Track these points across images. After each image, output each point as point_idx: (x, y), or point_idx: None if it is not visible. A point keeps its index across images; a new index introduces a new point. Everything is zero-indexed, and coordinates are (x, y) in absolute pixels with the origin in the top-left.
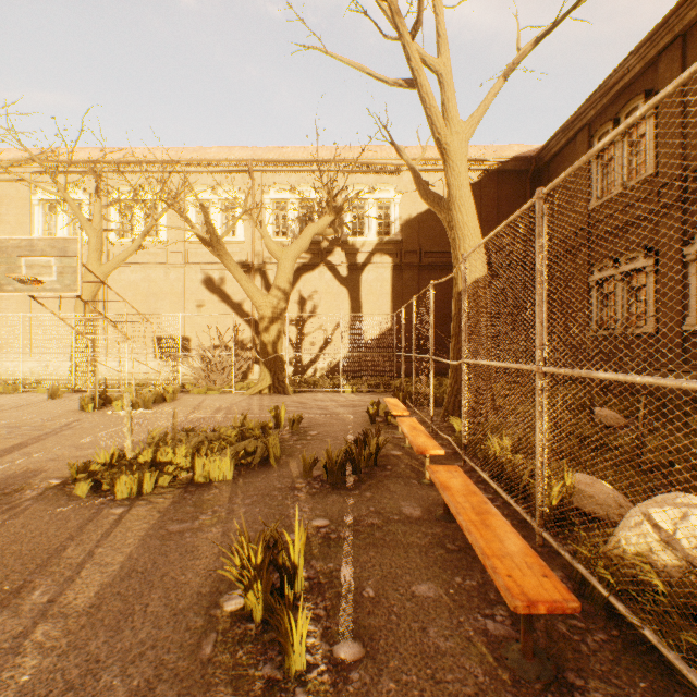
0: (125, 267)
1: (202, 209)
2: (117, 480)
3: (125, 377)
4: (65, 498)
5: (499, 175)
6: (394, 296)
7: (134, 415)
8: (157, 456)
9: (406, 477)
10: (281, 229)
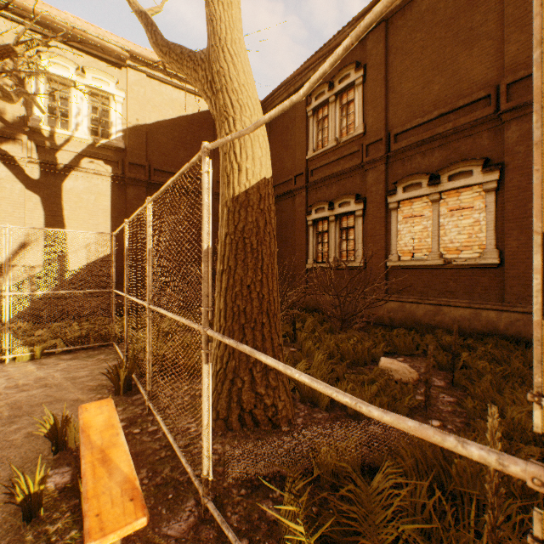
0: None
1: None
2: None
3: None
4: None
5: None
6: (116, 215)
7: None
8: None
9: None
10: None
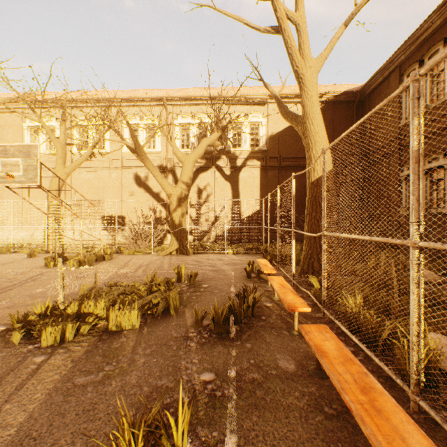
0: (83, 169)
1: (127, 125)
2: (43, 331)
3: (83, 242)
4: (2, 345)
5: (334, 105)
6: (262, 188)
7: (80, 270)
8: (81, 308)
9: (278, 328)
10: (185, 143)
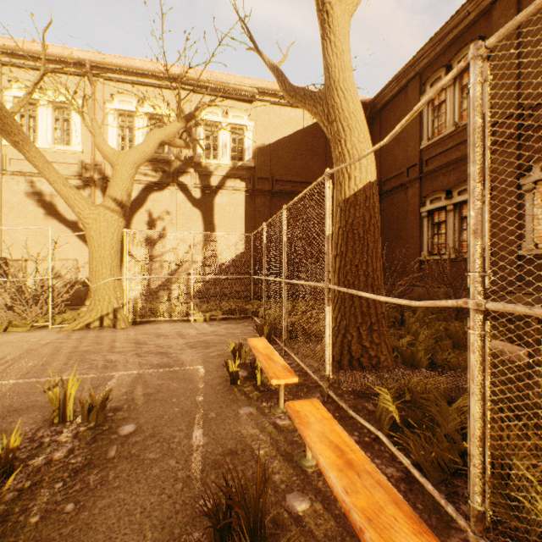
0: None
1: None
2: None
3: None
4: None
5: None
6: (248, 221)
7: None
8: None
9: None
10: (127, 143)
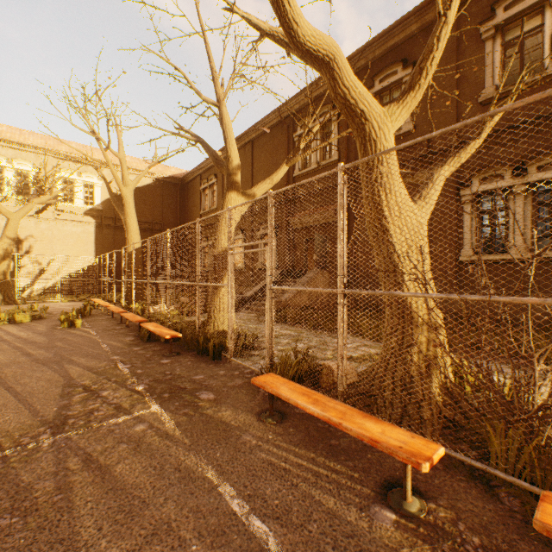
0: None
1: None
2: None
3: None
4: None
5: (164, 183)
6: (97, 244)
7: None
8: None
9: (102, 316)
10: None
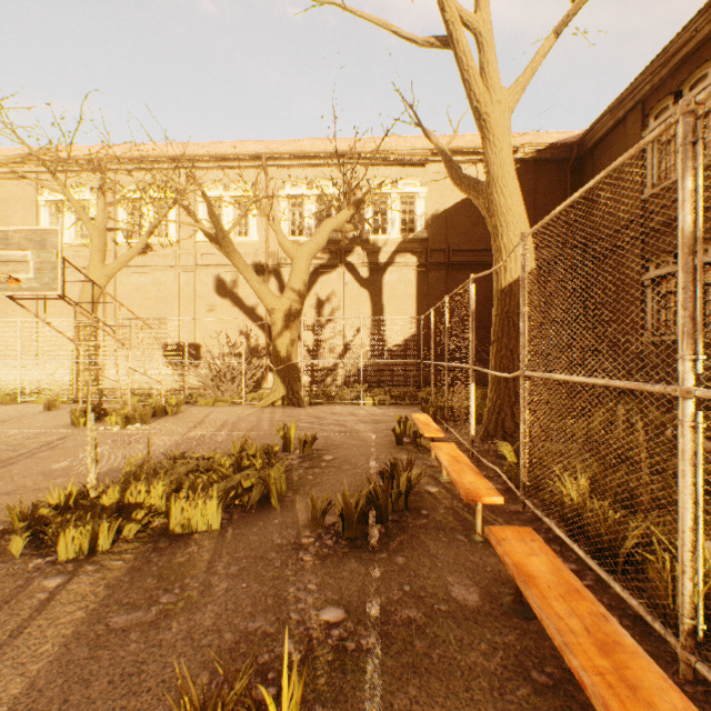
0: (134, 270)
1: (203, 198)
2: (60, 535)
3: (133, 386)
4: None
5: (535, 165)
6: (419, 299)
7: (128, 431)
8: (125, 496)
9: (449, 529)
10: (297, 227)
